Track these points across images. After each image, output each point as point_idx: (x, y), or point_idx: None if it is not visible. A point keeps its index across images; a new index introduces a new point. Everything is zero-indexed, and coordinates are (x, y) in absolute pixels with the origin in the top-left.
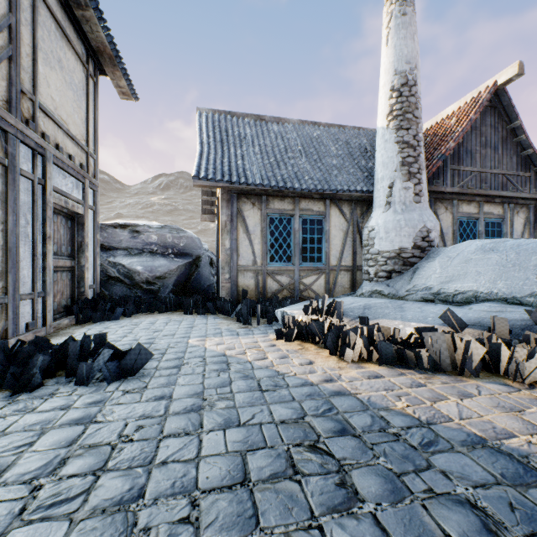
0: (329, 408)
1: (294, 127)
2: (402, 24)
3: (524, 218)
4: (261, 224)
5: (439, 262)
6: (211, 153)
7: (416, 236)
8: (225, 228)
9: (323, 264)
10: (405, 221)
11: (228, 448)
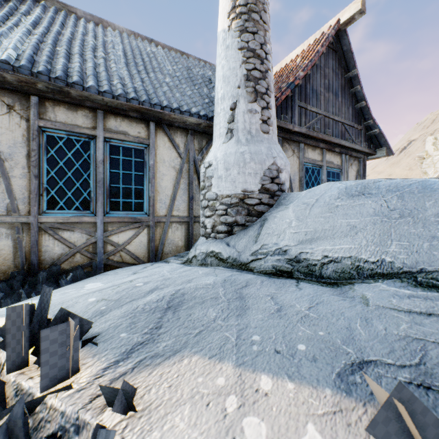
0: None
1: (119, 34)
2: None
3: (356, 171)
4: (28, 144)
5: (294, 210)
6: None
7: (264, 175)
8: None
9: (145, 214)
10: (251, 155)
11: None
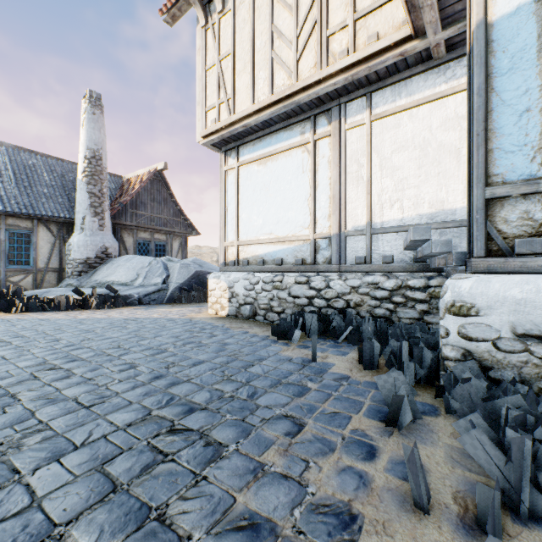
0: None
1: (7, 151)
2: (93, 119)
3: (180, 243)
4: None
5: (107, 266)
6: None
7: (98, 251)
8: None
9: (32, 267)
10: (91, 242)
11: None
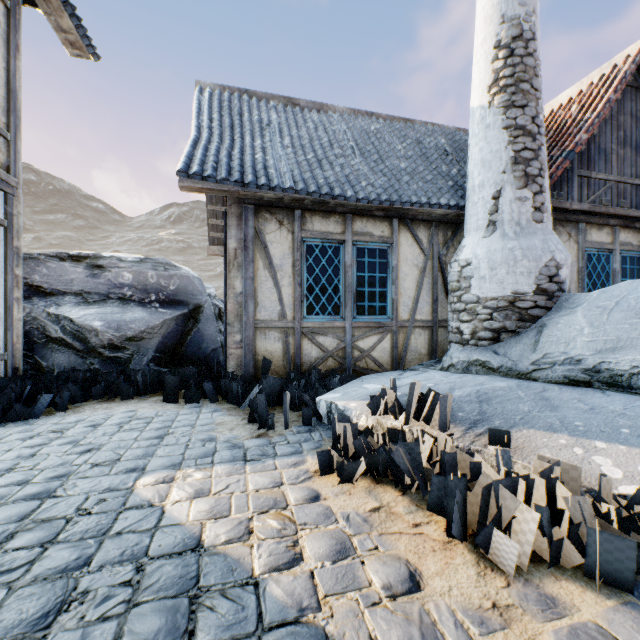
0: None
1: (341, 117)
2: None
3: None
4: (293, 255)
5: (584, 315)
6: (212, 141)
7: (540, 274)
8: (234, 260)
9: (388, 318)
10: (522, 251)
11: None
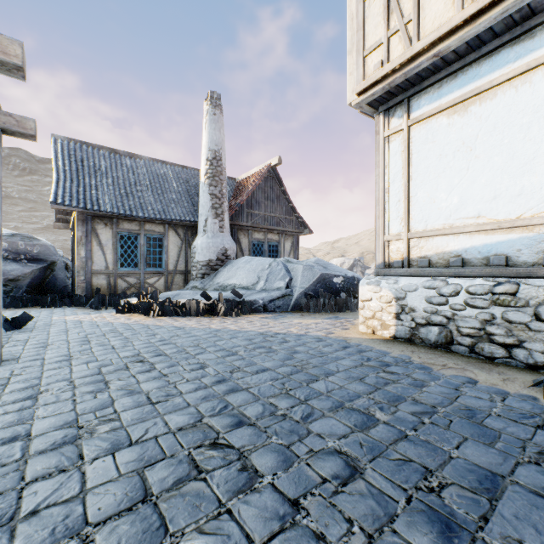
0: (128, 327)
1: (145, 164)
2: (213, 120)
3: (291, 243)
4: (113, 239)
5: (227, 268)
6: (67, 181)
7: (219, 252)
8: (81, 241)
9: (163, 269)
10: (213, 244)
11: (80, 335)
